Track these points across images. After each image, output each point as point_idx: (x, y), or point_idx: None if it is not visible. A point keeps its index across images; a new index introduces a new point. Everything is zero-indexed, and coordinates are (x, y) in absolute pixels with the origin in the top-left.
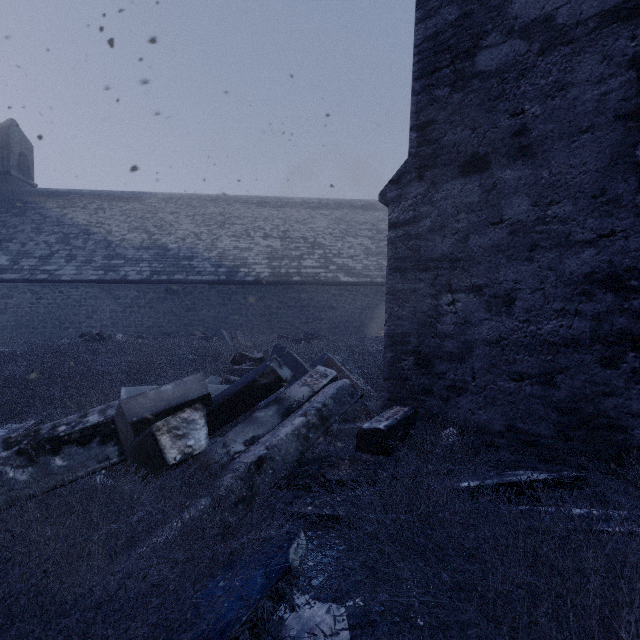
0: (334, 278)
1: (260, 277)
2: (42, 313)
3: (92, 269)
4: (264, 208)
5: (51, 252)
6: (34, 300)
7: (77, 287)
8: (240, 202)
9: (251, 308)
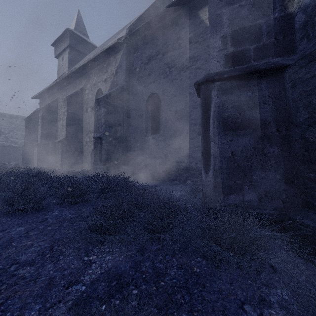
0: (10, 145)
1: None
2: None
3: None
4: None
5: None
6: None
7: None
8: None
9: None
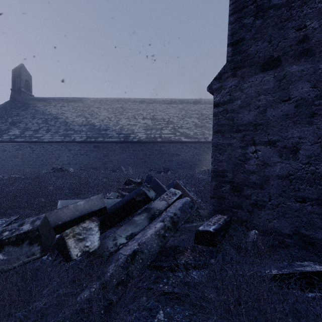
0: (179, 139)
1: (140, 139)
2: (35, 158)
3: (58, 136)
4: (143, 104)
5: (39, 128)
6: (31, 151)
7: (51, 145)
8: (131, 101)
9: (136, 155)
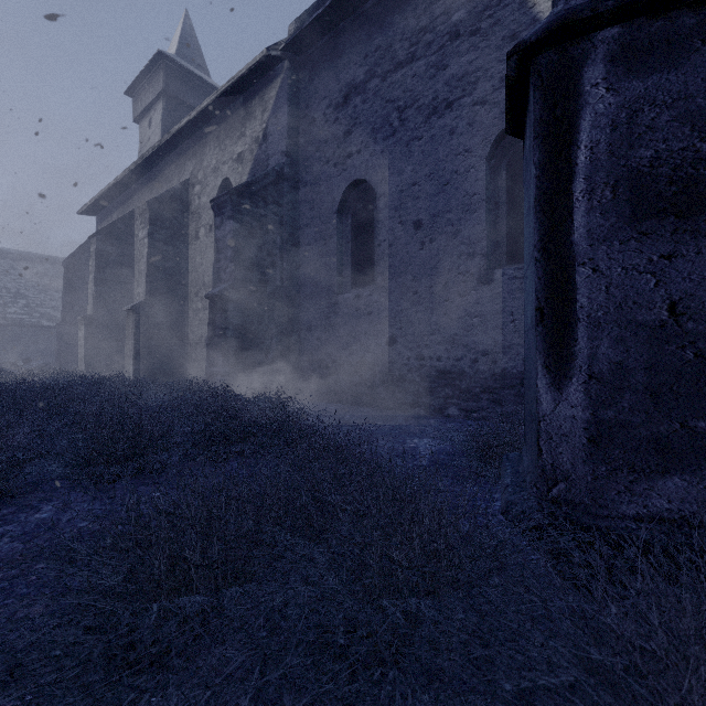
0: (38, 323)
1: None
2: None
3: None
4: None
5: None
6: None
7: None
8: None
9: None
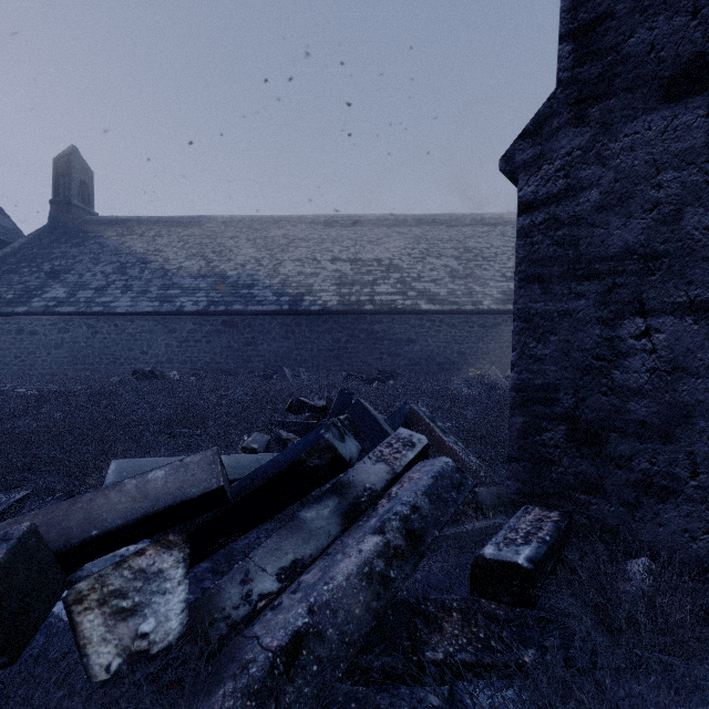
0: (413, 306)
1: (327, 306)
2: (97, 348)
3: (147, 300)
4: (332, 228)
5: (107, 283)
6: (89, 334)
7: (132, 320)
8: (306, 222)
9: (317, 342)
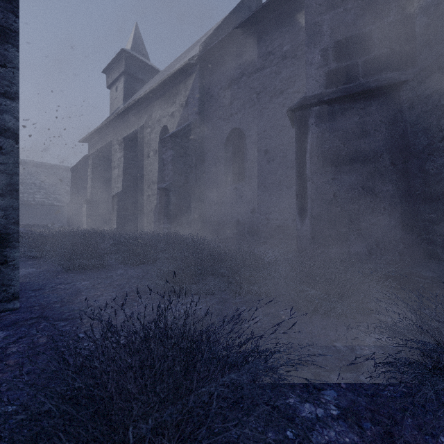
0: (52, 203)
1: None
2: None
3: None
4: None
5: None
6: None
7: None
8: None
9: None
